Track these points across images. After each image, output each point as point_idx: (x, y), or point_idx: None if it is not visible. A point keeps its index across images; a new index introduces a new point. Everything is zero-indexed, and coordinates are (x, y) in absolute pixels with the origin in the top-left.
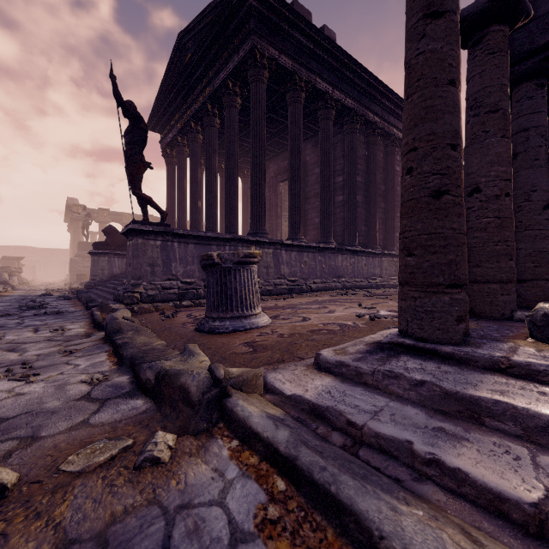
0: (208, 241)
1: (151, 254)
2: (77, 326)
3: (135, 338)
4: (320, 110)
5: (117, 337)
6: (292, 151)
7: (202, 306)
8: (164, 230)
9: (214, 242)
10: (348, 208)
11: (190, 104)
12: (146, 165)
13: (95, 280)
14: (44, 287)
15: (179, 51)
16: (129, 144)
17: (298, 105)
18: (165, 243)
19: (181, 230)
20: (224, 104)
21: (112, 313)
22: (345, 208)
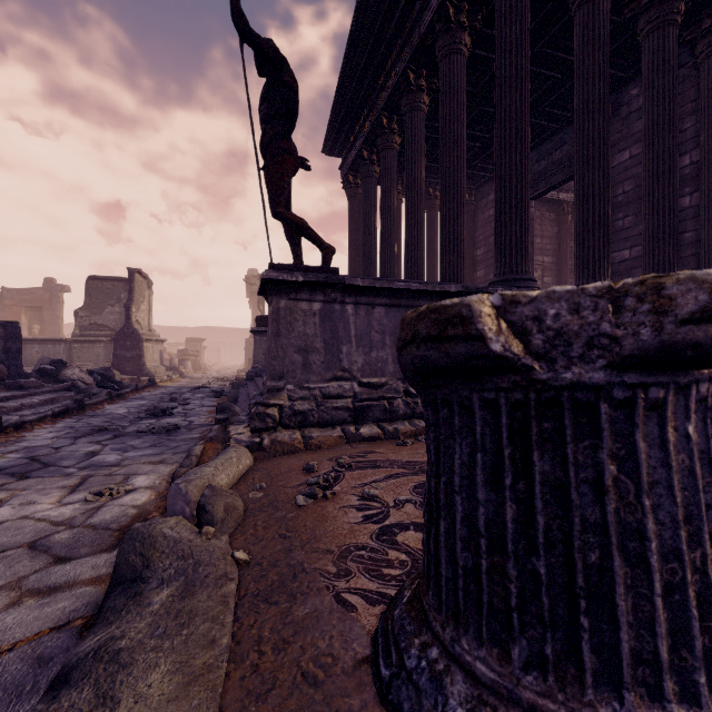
0: (413, 300)
1: (302, 328)
2: (151, 479)
3: (126, 683)
4: (646, 11)
5: (85, 643)
6: (586, 104)
7: (400, 444)
8: (325, 279)
9: (425, 301)
10: (711, 217)
11: (380, 87)
12: (296, 159)
13: (257, 369)
14: (216, 374)
15: (364, 8)
16: (266, 121)
17: (601, 3)
18: (328, 306)
19: (359, 278)
20: (438, 54)
21: (190, 472)
22: (700, 221)
